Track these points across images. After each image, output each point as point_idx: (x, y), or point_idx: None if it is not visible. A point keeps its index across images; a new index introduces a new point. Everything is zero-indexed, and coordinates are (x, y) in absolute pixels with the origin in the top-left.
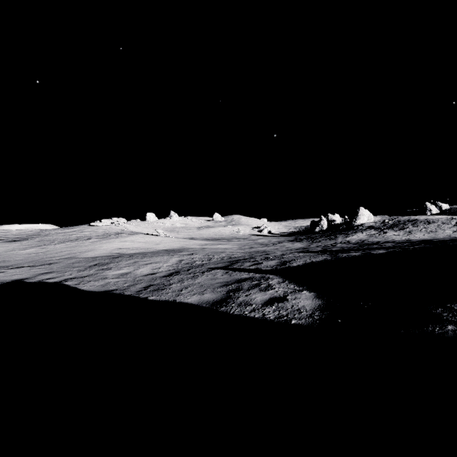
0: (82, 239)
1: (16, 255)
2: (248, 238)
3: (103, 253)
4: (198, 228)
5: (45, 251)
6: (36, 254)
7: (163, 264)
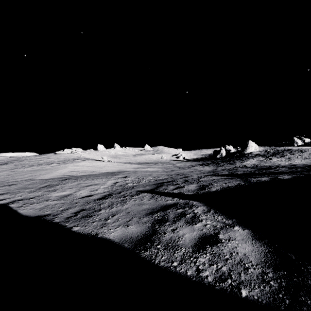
0: (46, 164)
1: None
2: (169, 163)
3: (57, 175)
4: (133, 155)
5: (13, 174)
6: (5, 176)
7: (100, 186)
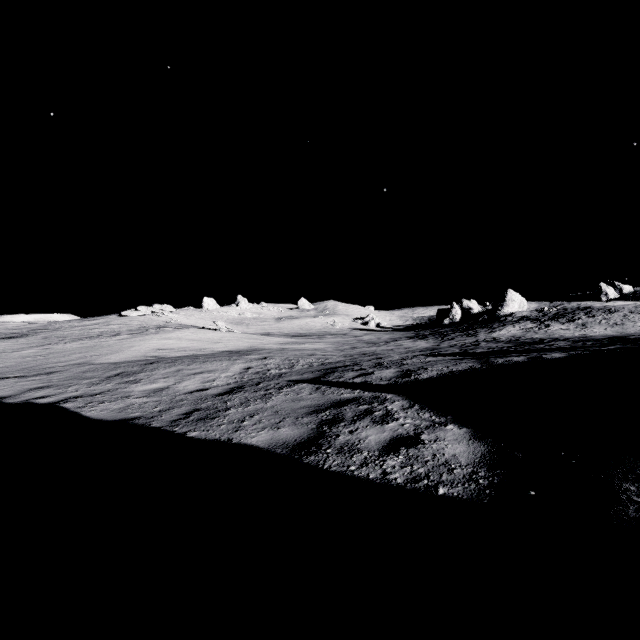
0: (106, 335)
1: (4, 360)
2: (348, 334)
3: (134, 356)
4: (276, 319)
5: (48, 353)
6: (33, 358)
7: (219, 374)
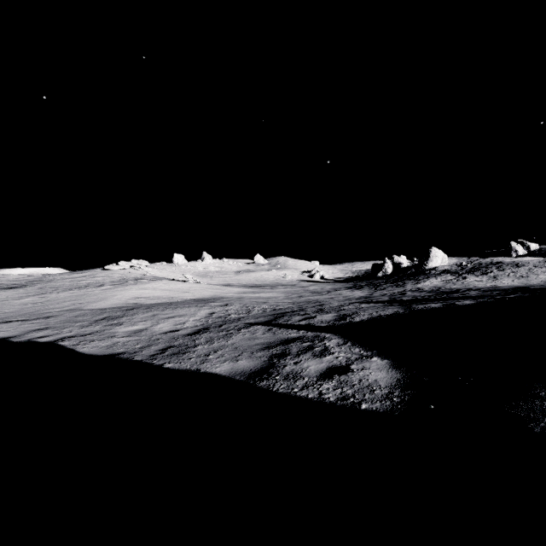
0: (92, 286)
1: (8, 307)
2: (297, 285)
3: (116, 303)
4: (235, 272)
5: (44, 301)
6: (32, 305)
7: (188, 318)
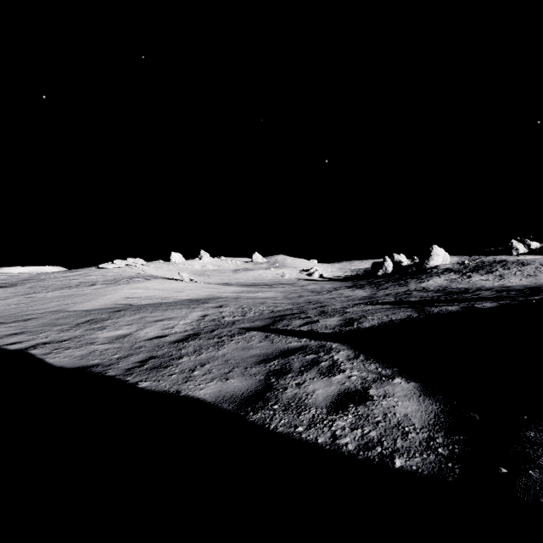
0: (84, 285)
1: None
2: (295, 284)
3: (105, 304)
4: (233, 271)
5: (30, 301)
6: (16, 305)
7: (178, 321)
